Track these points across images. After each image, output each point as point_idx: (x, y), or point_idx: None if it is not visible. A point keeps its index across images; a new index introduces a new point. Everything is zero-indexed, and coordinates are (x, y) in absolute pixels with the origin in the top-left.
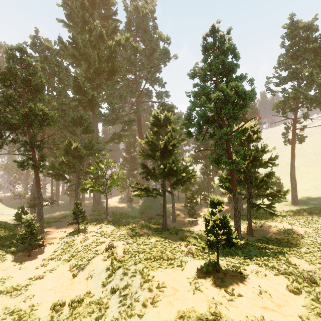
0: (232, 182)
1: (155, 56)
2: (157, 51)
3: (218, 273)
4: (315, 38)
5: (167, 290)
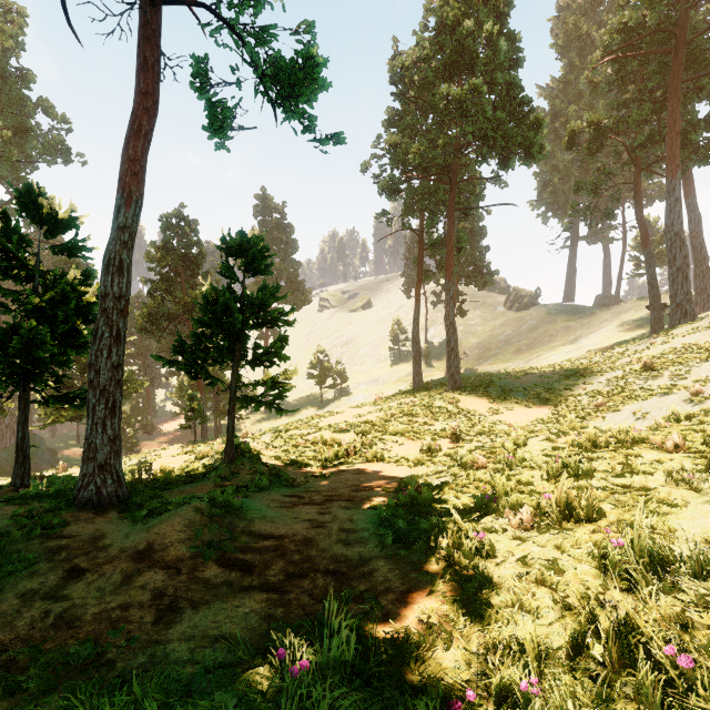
0: (200, 387)
1: (34, 146)
2: (36, 133)
3: (196, 442)
4: (285, 225)
5: (164, 454)
